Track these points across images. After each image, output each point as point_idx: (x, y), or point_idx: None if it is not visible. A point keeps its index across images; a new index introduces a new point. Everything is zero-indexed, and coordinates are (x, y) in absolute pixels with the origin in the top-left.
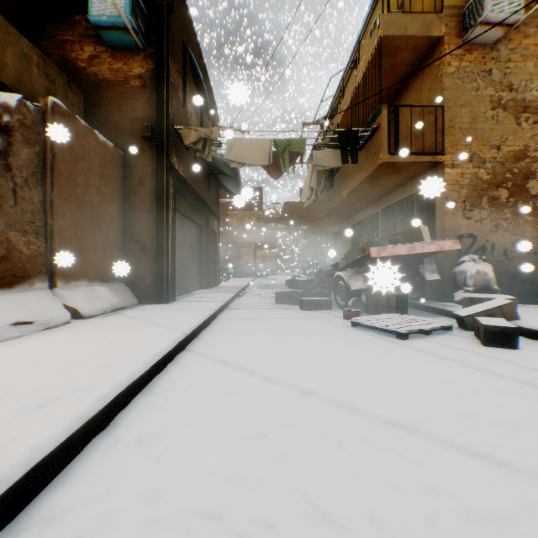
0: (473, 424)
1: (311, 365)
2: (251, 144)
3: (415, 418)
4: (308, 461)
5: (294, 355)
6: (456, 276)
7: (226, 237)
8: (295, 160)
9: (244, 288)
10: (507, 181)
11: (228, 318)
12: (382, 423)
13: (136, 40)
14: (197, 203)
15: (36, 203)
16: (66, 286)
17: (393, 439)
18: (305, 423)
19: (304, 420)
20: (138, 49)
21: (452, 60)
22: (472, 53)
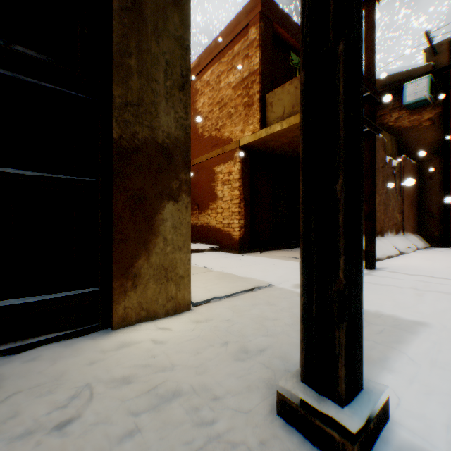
0: None
1: None
2: None
3: None
4: None
5: None
6: None
7: None
8: None
9: None
10: None
11: None
12: None
13: (428, 102)
14: None
15: (399, 200)
16: (405, 234)
17: None
18: None
19: None
20: (427, 104)
21: None
22: None
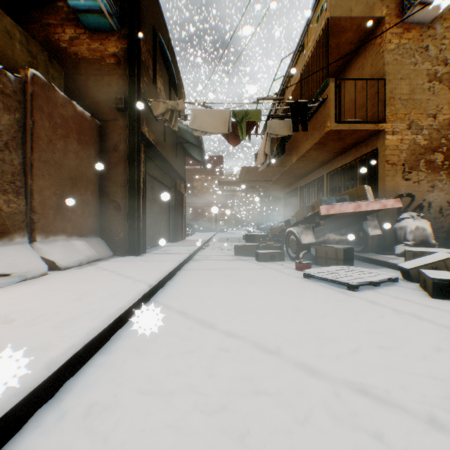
0: (449, 393)
1: (269, 318)
2: (213, 114)
3: (384, 383)
4: (274, 445)
5: (253, 307)
6: (396, 232)
7: (192, 198)
8: (251, 130)
9: (207, 242)
10: (442, 146)
11: (192, 269)
12: (350, 390)
13: (111, 22)
14: (165, 168)
15: (16, 164)
16: (45, 240)
17: (366, 413)
18: (267, 389)
19: (266, 385)
20: (112, 30)
21: (392, 38)
22: (410, 31)
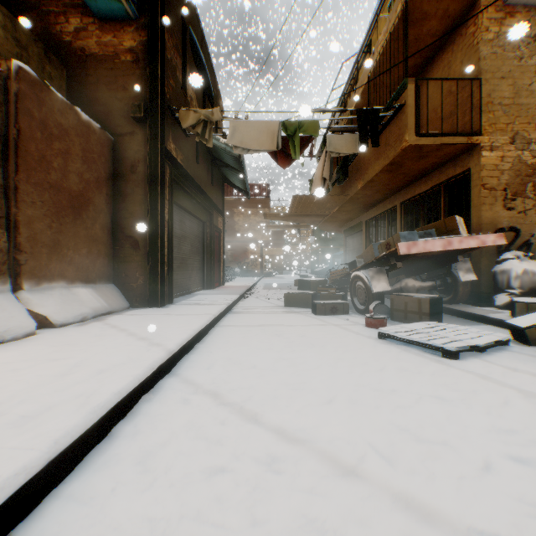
0: None
1: (340, 404)
2: (257, 127)
3: None
4: None
5: (314, 384)
6: (496, 277)
7: (232, 235)
8: (306, 147)
9: (250, 288)
10: None
11: (230, 325)
12: None
13: (126, 8)
14: (198, 197)
15: None
16: (36, 288)
17: None
18: None
19: None
20: (129, 19)
21: (490, 25)
22: (513, 16)
